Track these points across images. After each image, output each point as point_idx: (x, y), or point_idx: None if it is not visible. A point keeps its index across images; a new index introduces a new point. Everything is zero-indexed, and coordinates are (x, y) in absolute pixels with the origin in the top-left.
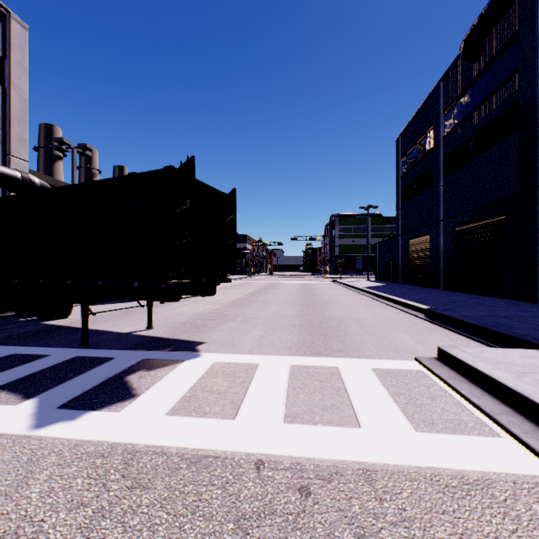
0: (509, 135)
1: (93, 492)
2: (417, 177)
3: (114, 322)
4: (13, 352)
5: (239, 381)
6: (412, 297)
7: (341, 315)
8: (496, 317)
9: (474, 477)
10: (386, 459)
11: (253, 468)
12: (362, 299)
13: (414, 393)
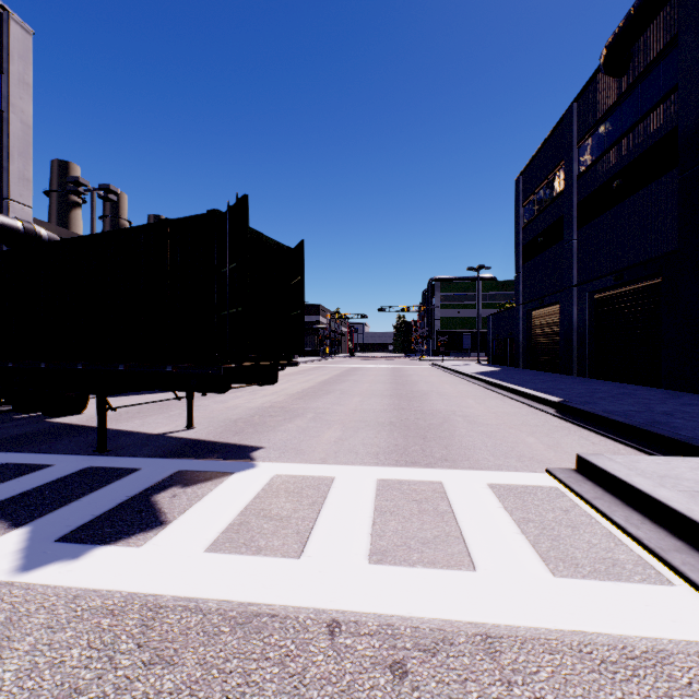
0: (665, 172)
1: (94, 670)
2: (543, 228)
3: (144, 419)
4: (3, 461)
5: (308, 501)
6: (537, 386)
7: (444, 410)
8: (651, 412)
9: (641, 648)
10: (513, 619)
11: (324, 633)
12: (472, 388)
13: (548, 520)
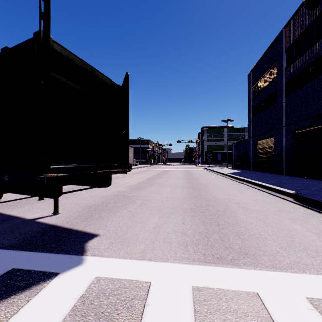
0: None
1: None
2: (264, 98)
3: (33, 205)
4: None
5: None
6: (270, 181)
7: (222, 198)
8: None
9: None
10: None
11: None
12: (231, 182)
13: None
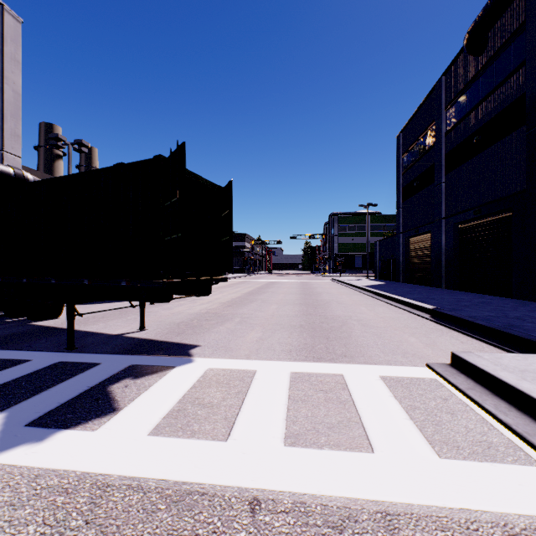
0: (515, 129)
1: None
2: (418, 174)
3: (106, 322)
4: None
5: (234, 391)
6: (415, 296)
7: (343, 315)
8: (507, 317)
9: (520, 525)
10: (408, 497)
11: (246, 510)
12: (363, 298)
13: (431, 407)
